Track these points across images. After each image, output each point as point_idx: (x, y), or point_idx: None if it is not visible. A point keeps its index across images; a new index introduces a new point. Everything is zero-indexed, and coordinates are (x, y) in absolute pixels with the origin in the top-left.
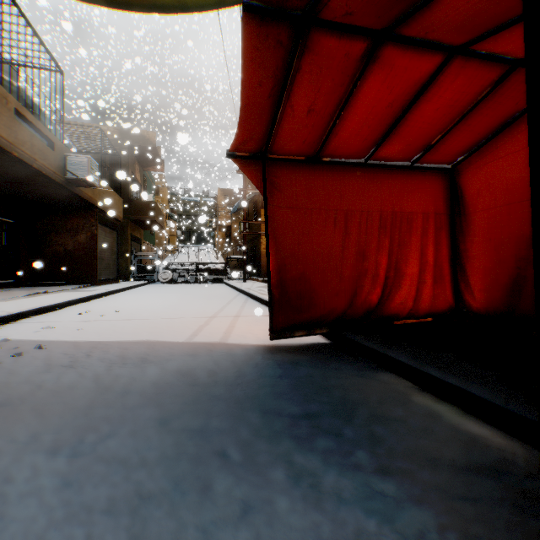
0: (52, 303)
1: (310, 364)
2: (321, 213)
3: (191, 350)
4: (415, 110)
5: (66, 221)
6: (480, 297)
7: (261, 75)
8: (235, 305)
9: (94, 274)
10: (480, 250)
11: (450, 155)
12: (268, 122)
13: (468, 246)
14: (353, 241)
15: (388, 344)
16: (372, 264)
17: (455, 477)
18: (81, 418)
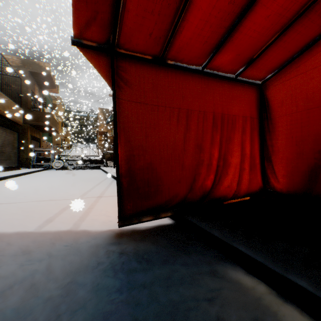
0: None
1: (156, 258)
2: (166, 109)
3: (32, 244)
4: (250, 16)
5: None
6: (283, 180)
7: None
8: (102, 186)
9: None
10: (284, 145)
11: (264, 71)
12: (112, 1)
13: (274, 142)
14: (193, 136)
15: (231, 232)
16: (207, 155)
17: None
18: None
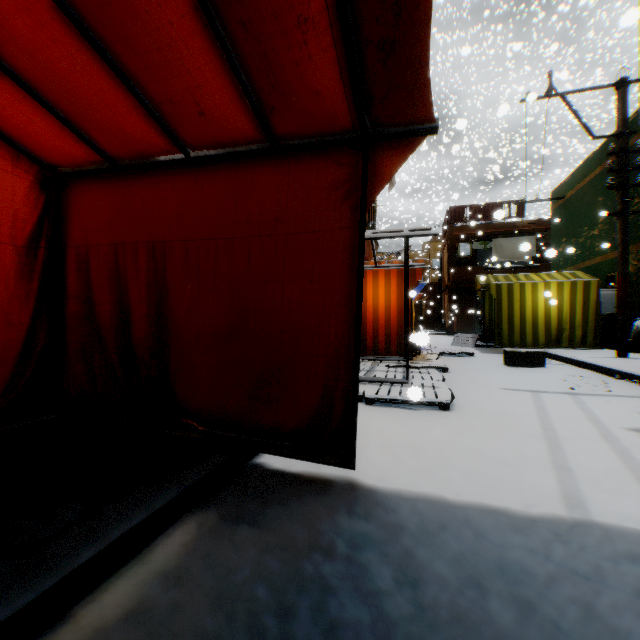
0: None
1: None
2: None
3: None
4: None
5: None
6: None
7: None
8: None
9: None
10: None
11: None
12: None
13: None
14: None
15: None
16: None
17: (284, 524)
18: None
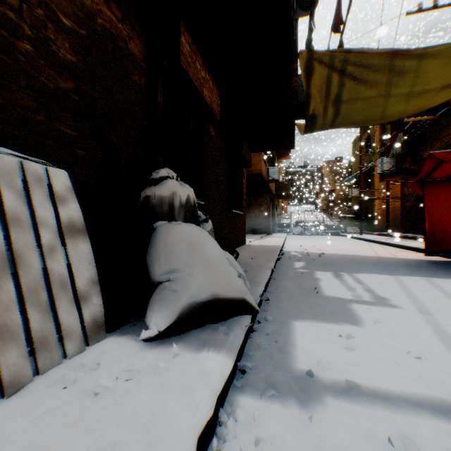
0: (283, 241)
1: (449, 264)
2: None
3: (385, 258)
4: None
5: (255, 200)
6: None
7: (430, 164)
8: (376, 247)
9: (268, 228)
10: None
11: None
12: (427, 172)
13: None
14: None
15: None
16: None
17: None
18: (377, 264)
